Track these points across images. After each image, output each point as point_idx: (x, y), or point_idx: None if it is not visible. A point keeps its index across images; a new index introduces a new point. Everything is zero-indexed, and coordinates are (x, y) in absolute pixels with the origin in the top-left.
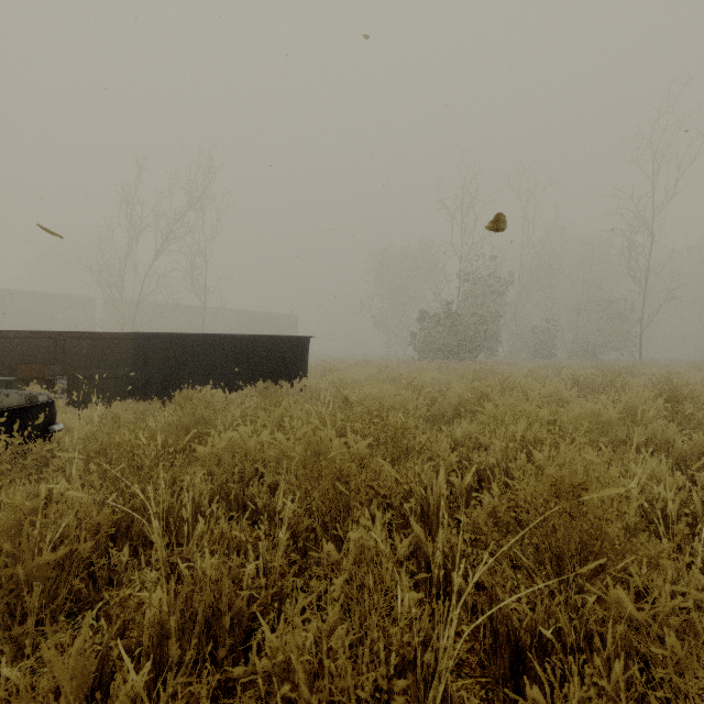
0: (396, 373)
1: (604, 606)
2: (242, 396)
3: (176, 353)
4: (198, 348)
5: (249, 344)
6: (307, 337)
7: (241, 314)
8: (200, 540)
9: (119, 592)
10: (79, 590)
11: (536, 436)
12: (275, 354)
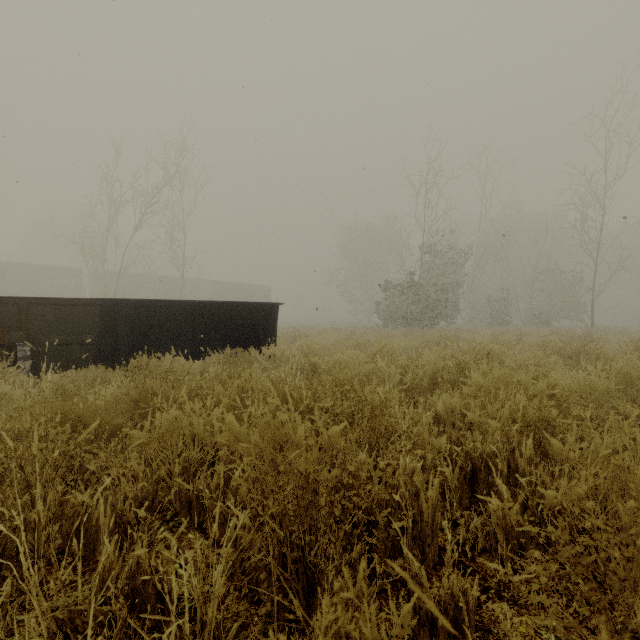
0: (364, 339)
1: None
2: (208, 363)
3: (144, 319)
4: (166, 314)
5: (218, 311)
6: (276, 303)
7: (218, 284)
8: (109, 574)
9: None
10: None
11: (541, 415)
12: (244, 321)
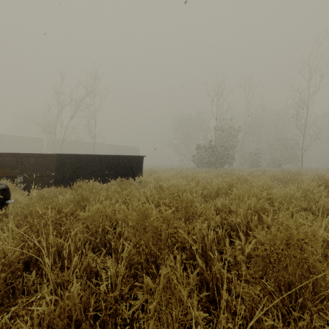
0: (185, 174)
1: (324, 321)
2: (109, 185)
3: (77, 164)
4: (88, 161)
5: (113, 160)
6: (142, 156)
7: (112, 146)
8: (76, 268)
9: (27, 299)
10: (2, 299)
11: (262, 206)
12: (126, 164)
